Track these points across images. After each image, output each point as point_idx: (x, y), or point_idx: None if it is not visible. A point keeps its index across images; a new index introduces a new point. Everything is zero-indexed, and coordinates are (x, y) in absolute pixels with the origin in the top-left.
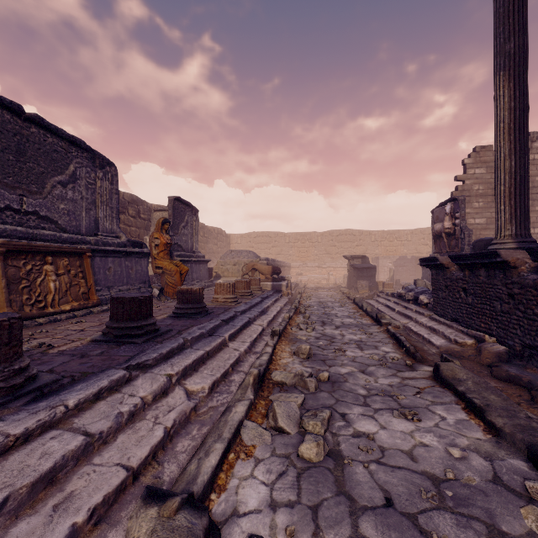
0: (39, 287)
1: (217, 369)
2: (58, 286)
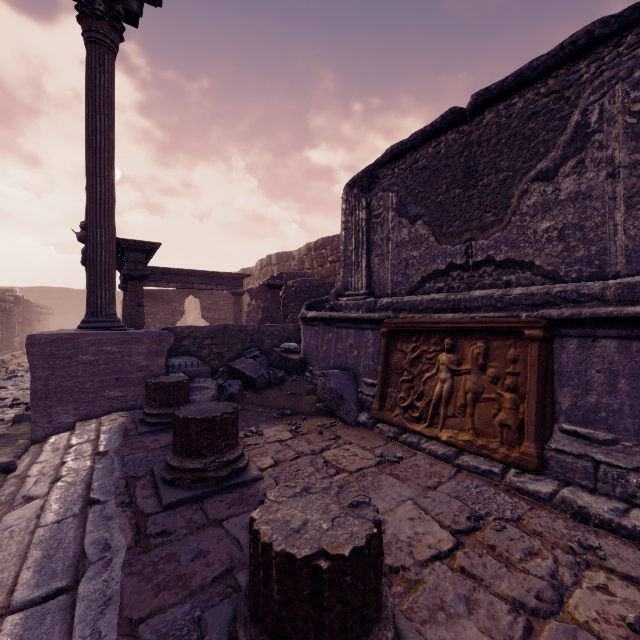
0: (423, 385)
1: (3, 539)
2: (445, 391)
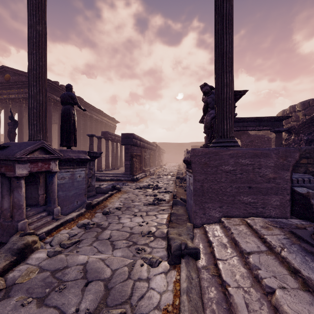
0: None
1: None
2: None
